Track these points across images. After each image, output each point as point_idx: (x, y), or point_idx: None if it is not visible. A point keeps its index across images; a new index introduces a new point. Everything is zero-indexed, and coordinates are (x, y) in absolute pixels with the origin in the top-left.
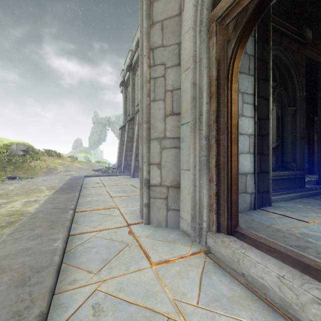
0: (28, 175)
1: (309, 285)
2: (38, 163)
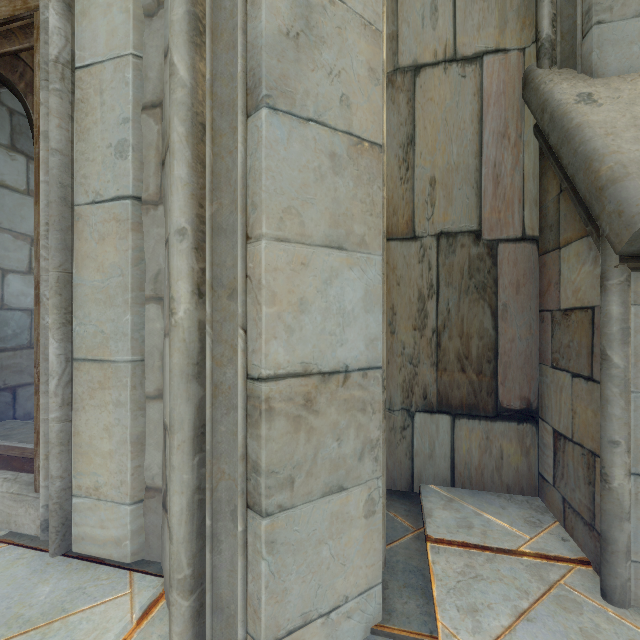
0: None
1: None
2: None
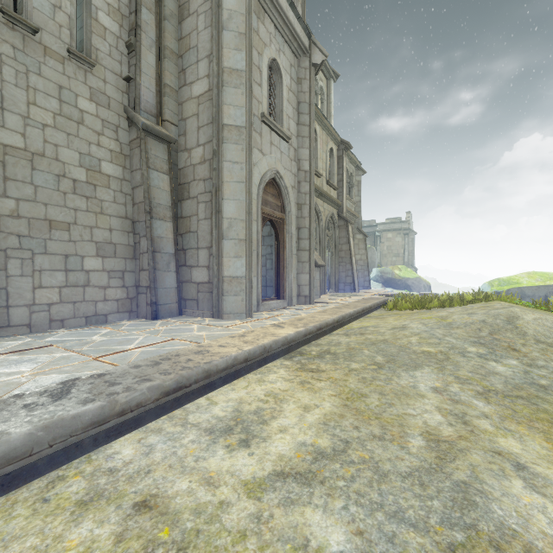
0: None
1: (278, 300)
2: None
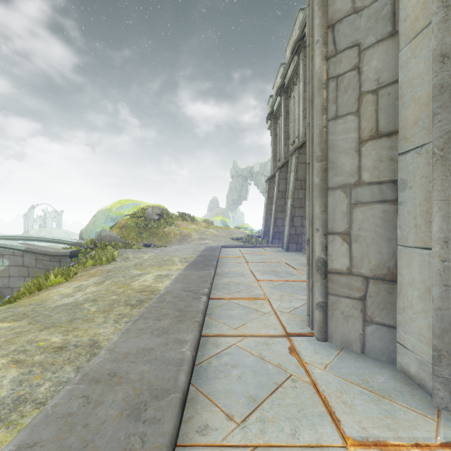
0: (162, 242)
1: None
2: (172, 229)
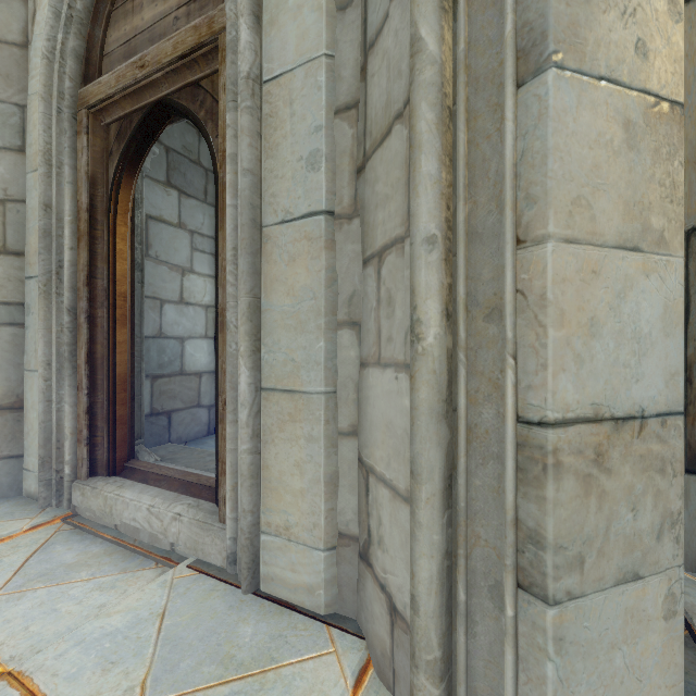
0: None
1: (175, 504)
2: None
